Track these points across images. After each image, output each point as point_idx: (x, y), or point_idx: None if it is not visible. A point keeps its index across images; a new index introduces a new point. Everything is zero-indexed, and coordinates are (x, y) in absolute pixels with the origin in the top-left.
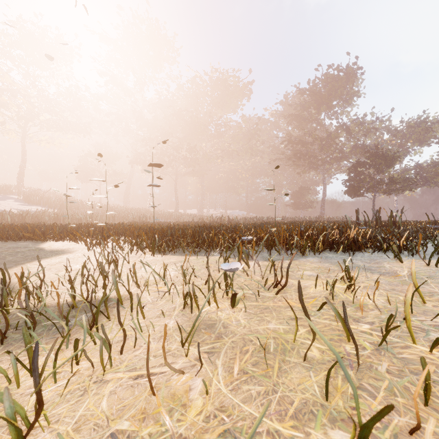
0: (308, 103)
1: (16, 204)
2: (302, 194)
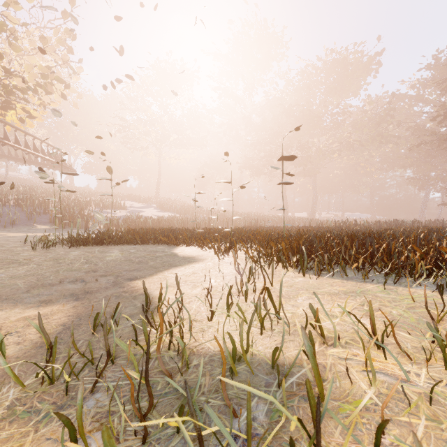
0: None
1: (154, 211)
2: None
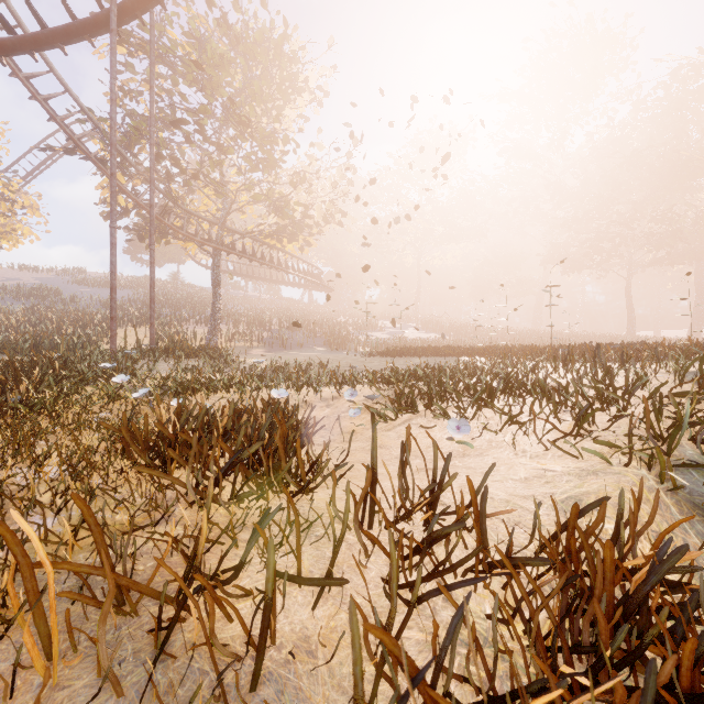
0: None
1: (416, 333)
2: None
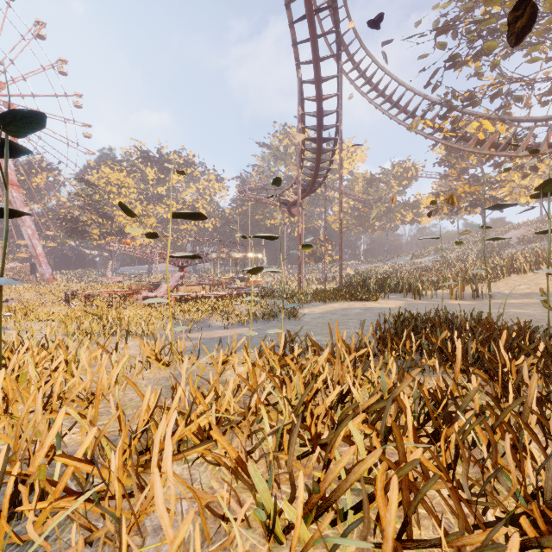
0: None
1: None
2: None
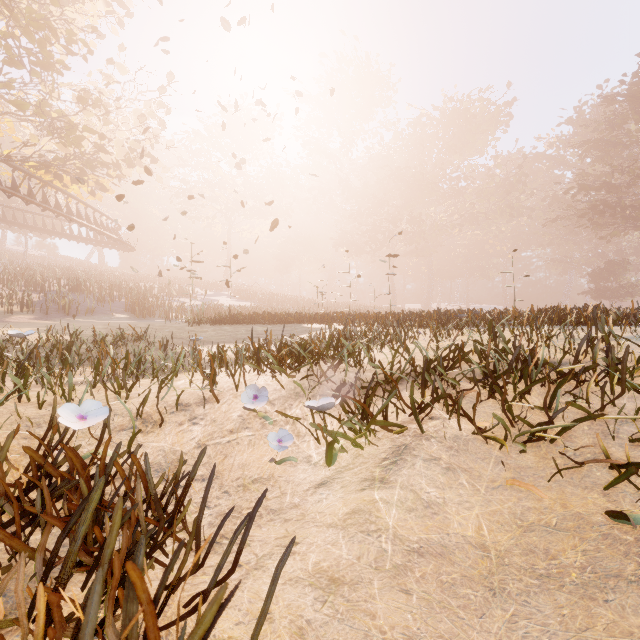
0: (621, 116)
1: (230, 300)
2: (612, 273)
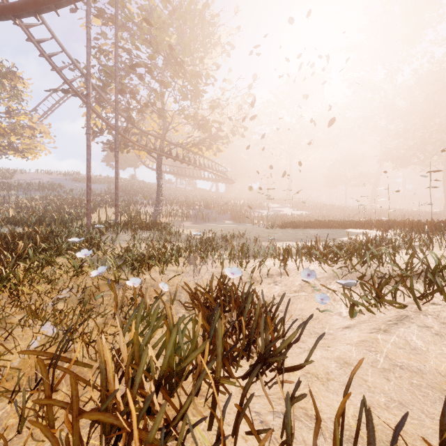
0: None
1: (291, 210)
2: None
